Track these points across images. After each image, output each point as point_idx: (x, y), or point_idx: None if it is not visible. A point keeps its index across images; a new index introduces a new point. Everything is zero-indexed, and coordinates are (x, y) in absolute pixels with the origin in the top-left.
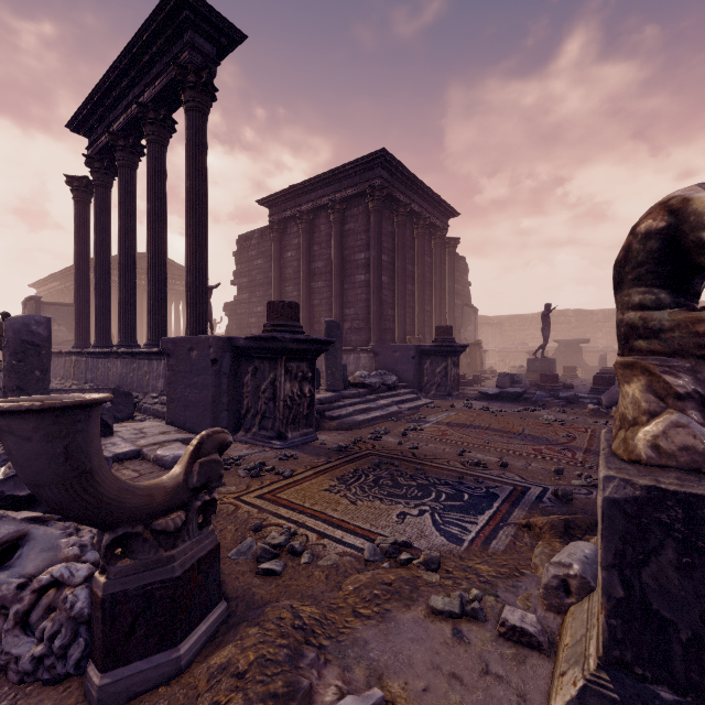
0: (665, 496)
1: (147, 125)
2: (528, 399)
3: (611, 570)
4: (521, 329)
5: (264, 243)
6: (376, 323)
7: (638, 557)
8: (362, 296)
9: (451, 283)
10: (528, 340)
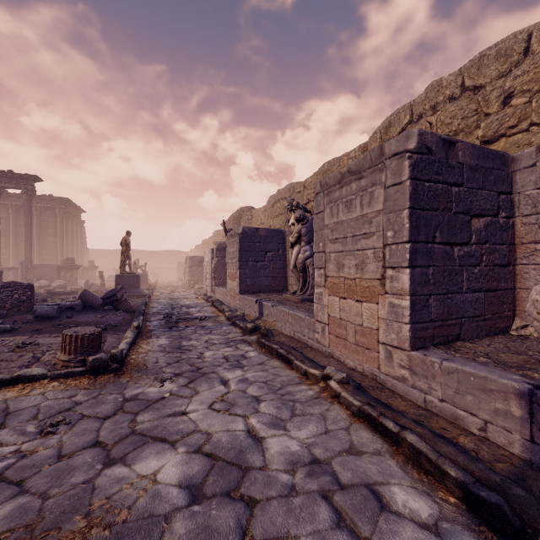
0: None
1: None
2: None
3: None
4: (105, 257)
5: None
6: (61, 258)
7: None
8: (53, 247)
9: (81, 239)
10: (109, 263)
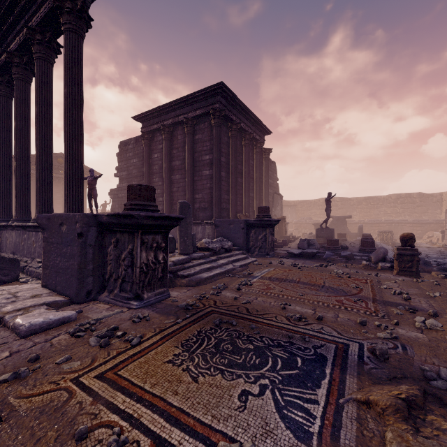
0: None
1: (34, 44)
2: (320, 257)
3: None
4: (308, 209)
5: (138, 148)
6: (216, 204)
7: None
8: (207, 186)
9: (266, 178)
10: (312, 216)
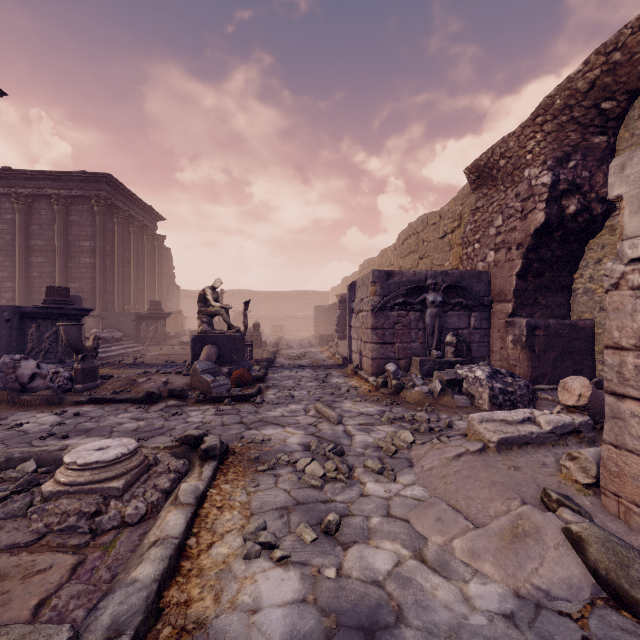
0: (199, 336)
1: None
2: None
3: (192, 349)
4: None
5: None
6: (101, 296)
7: (195, 346)
8: (88, 275)
9: (159, 268)
10: None
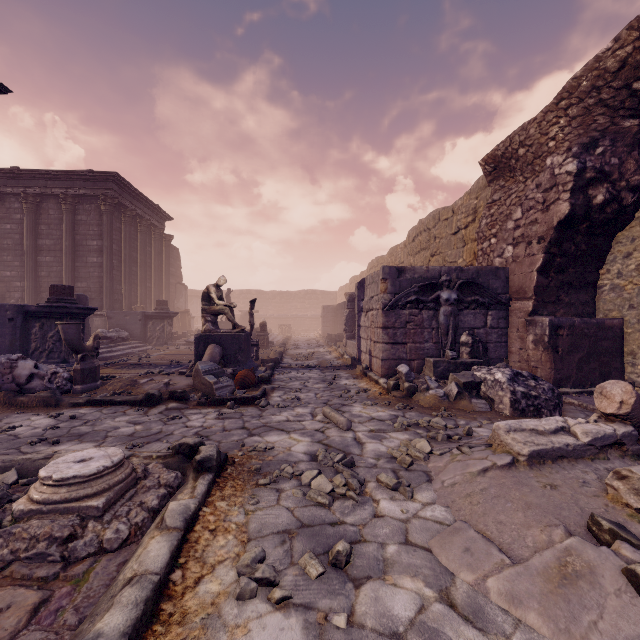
0: (202, 335)
1: None
2: None
3: (195, 349)
4: None
5: None
6: (108, 295)
7: (199, 346)
8: (95, 274)
9: (167, 267)
10: None
